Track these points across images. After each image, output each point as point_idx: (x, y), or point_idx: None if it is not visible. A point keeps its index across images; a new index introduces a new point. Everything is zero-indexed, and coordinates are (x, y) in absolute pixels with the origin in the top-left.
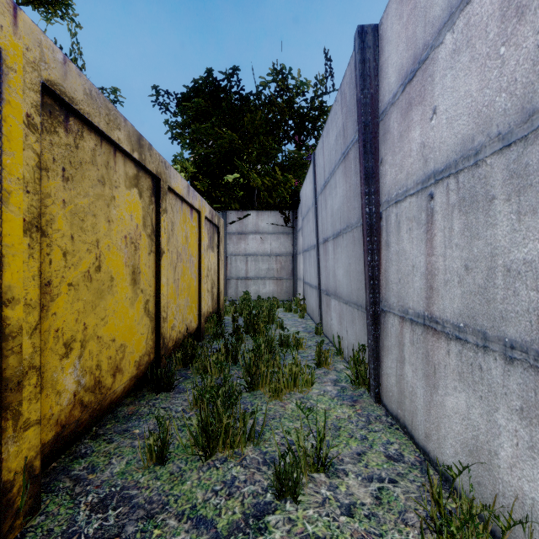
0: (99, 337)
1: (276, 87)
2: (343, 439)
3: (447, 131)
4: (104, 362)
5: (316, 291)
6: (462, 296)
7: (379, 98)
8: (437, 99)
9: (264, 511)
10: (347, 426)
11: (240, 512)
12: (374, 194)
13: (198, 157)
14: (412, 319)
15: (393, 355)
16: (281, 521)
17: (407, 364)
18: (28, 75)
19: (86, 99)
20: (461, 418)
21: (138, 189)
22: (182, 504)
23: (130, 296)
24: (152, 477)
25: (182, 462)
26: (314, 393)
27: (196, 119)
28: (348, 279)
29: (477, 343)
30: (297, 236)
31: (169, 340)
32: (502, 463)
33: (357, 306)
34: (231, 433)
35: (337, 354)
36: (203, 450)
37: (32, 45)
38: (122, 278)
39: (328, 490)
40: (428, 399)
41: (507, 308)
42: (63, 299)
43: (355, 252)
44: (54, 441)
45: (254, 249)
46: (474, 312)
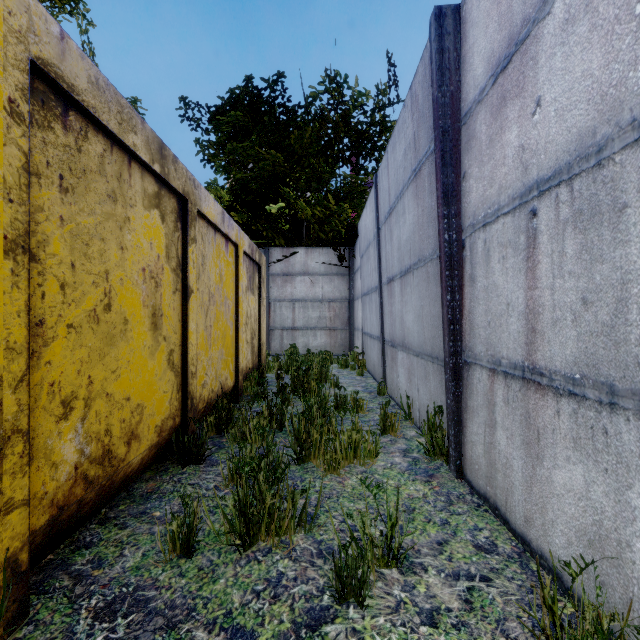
0: (109, 394)
1: (329, 98)
2: (418, 523)
3: (556, 127)
4: (116, 426)
5: (378, 343)
6: (579, 339)
7: (461, 96)
8: (542, 87)
9: (320, 619)
10: (422, 507)
11: (289, 620)
12: (455, 218)
13: (235, 182)
14: (506, 372)
15: (480, 418)
16: (343, 633)
17: (499, 428)
18: (11, 47)
19: (91, 89)
20: (577, 498)
21: (160, 210)
22: (213, 610)
23: (150, 345)
24: (176, 573)
25: (214, 554)
26: (379, 466)
27: (233, 137)
28: (420, 325)
29: (600, 399)
30: (354, 277)
31: (199, 401)
32: (638, 558)
33: (432, 359)
34: (276, 516)
35: (405, 419)
36: (241, 539)
37: (17, 8)
38: (139, 321)
39: (403, 591)
40: (529, 473)
41: None
42: (61, 344)
43: (430, 291)
44: (48, 527)
45: (303, 294)
46: (596, 359)
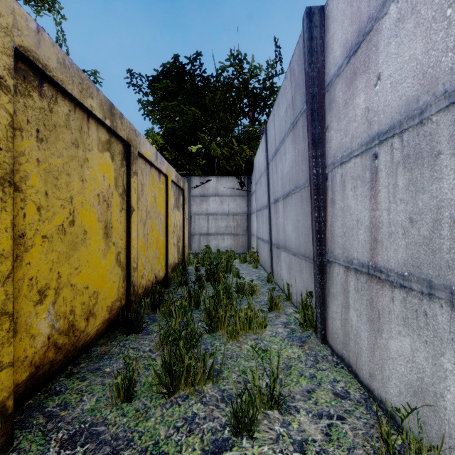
0: (73, 285)
1: (233, 70)
2: (293, 377)
3: (391, 95)
4: (78, 307)
5: (267, 245)
6: (407, 247)
7: (325, 71)
8: (381, 66)
9: (221, 448)
10: (297, 365)
11: (199, 449)
12: (320, 158)
13: (166, 130)
14: (356, 269)
15: (338, 301)
16: None
17: (351, 309)
18: (0, 39)
19: (59, 68)
20: (406, 361)
21: (110, 152)
22: (145, 441)
23: (103, 248)
24: (119, 413)
25: (147, 399)
26: (267, 335)
27: (165, 98)
28: (296, 233)
29: (422, 290)
30: (251, 198)
31: (139, 287)
32: (448, 405)
33: (305, 258)
34: (192, 372)
35: (286, 300)
36: (166, 389)
37: (4, 11)
38: (95, 232)
39: (282, 427)
40: (372, 342)
41: (454, 258)
42: (37, 250)
43: (303, 209)
44: (28, 381)
45: (214, 209)
46: (419, 262)
